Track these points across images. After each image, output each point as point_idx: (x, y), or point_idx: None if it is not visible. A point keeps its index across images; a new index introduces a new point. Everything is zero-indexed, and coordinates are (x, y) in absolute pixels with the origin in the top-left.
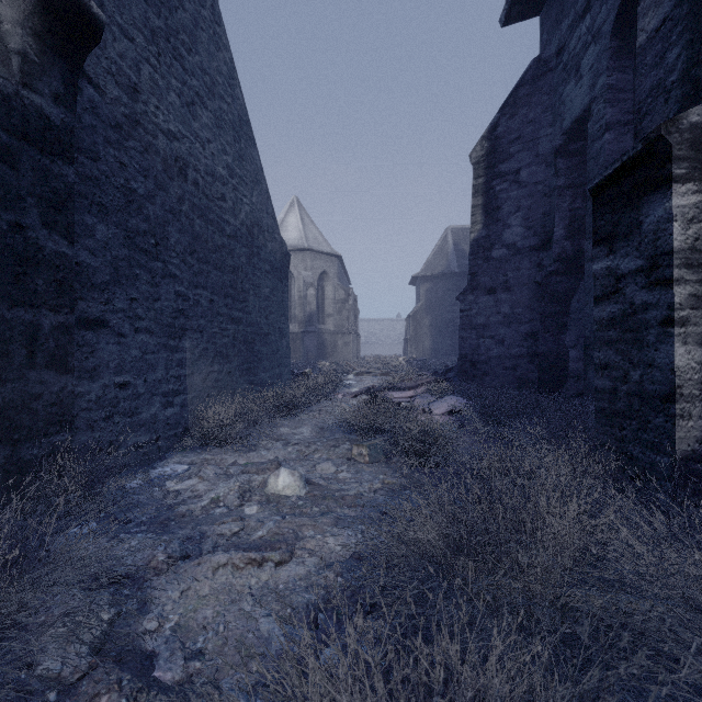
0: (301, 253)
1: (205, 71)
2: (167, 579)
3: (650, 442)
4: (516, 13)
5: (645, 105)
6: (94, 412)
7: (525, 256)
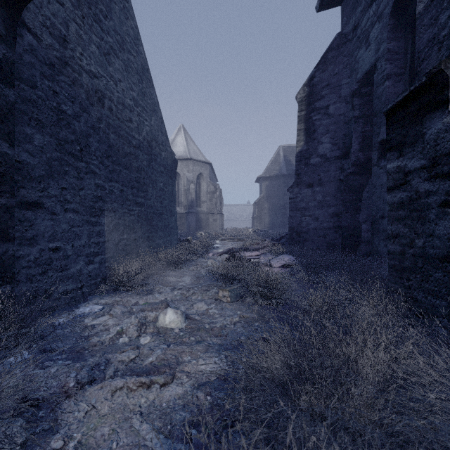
0: (185, 161)
1: (117, 32)
2: (75, 401)
3: (431, 290)
4: (326, 3)
5: (423, 53)
6: (33, 269)
7: (332, 162)
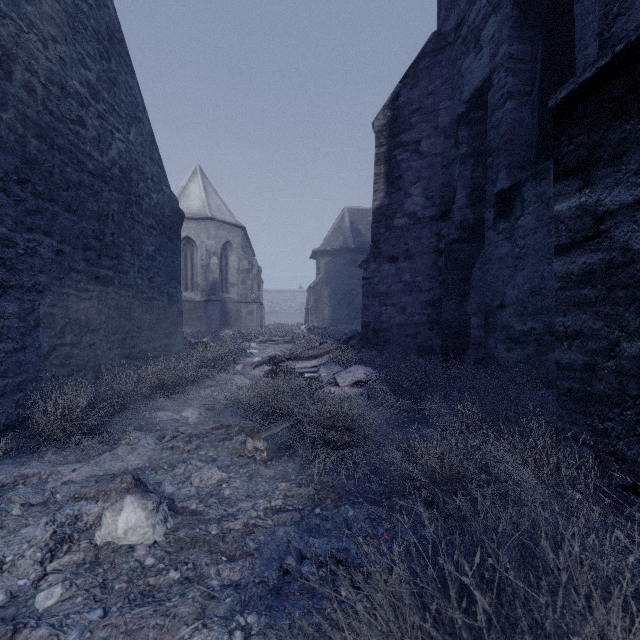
0: (203, 222)
1: None
2: None
3: None
4: None
5: (616, 5)
6: None
7: (426, 225)
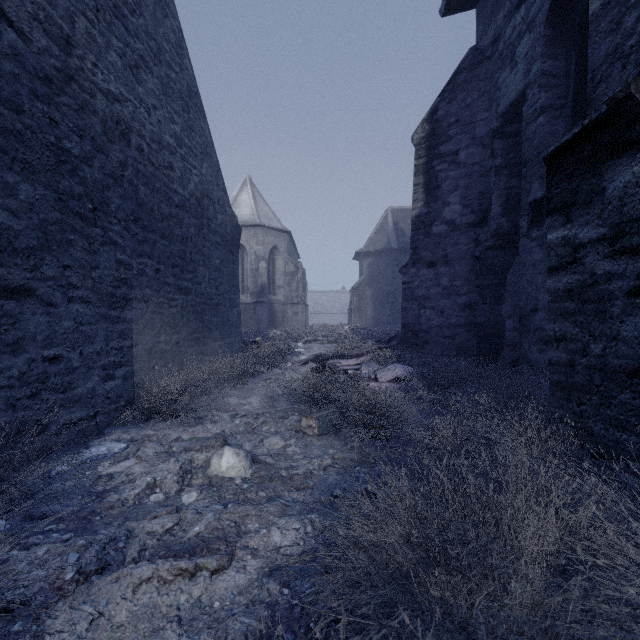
0: (253, 229)
1: (151, 36)
2: (74, 604)
3: (615, 419)
4: (454, 4)
5: (599, 73)
6: (17, 390)
7: (463, 232)
